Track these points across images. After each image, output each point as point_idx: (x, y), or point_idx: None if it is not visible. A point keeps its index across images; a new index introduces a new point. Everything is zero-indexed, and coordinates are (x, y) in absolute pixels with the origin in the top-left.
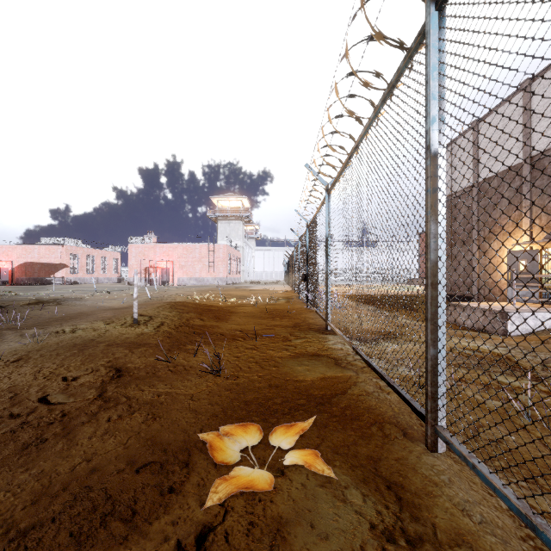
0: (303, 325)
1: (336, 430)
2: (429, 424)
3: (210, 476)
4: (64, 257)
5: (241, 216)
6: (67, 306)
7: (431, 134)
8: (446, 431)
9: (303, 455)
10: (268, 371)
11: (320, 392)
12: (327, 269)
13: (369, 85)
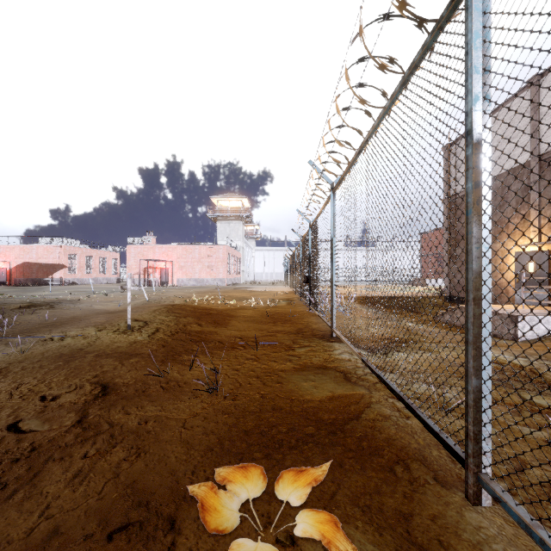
0: (306, 331)
1: (353, 472)
2: (470, 471)
3: (201, 545)
4: (62, 258)
5: (241, 216)
6: (60, 309)
7: (473, 116)
8: (494, 483)
9: (319, 520)
10: (270, 388)
11: (330, 416)
12: (332, 272)
13: (386, 68)
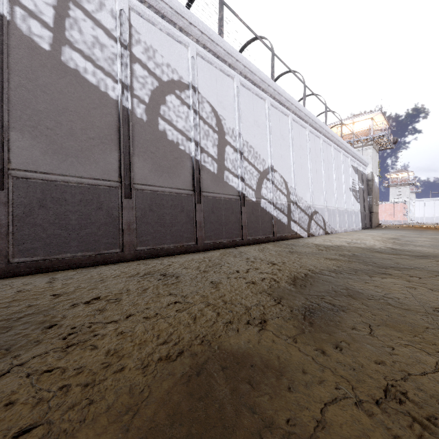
0: None
1: None
2: None
3: None
4: None
5: (408, 183)
6: None
7: None
8: None
9: None
10: None
11: None
12: None
13: None
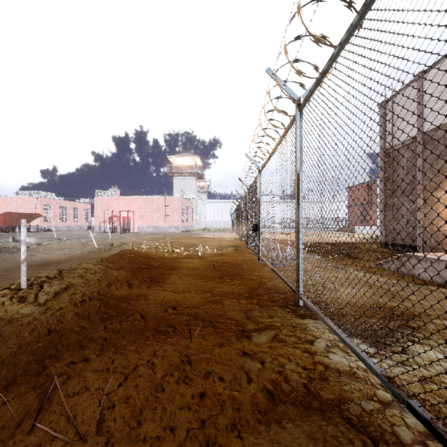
0: (261, 294)
1: None
2: None
3: None
4: (38, 208)
5: (194, 173)
6: None
7: None
8: None
9: None
10: None
11: None
12: (298, 218)
13: None
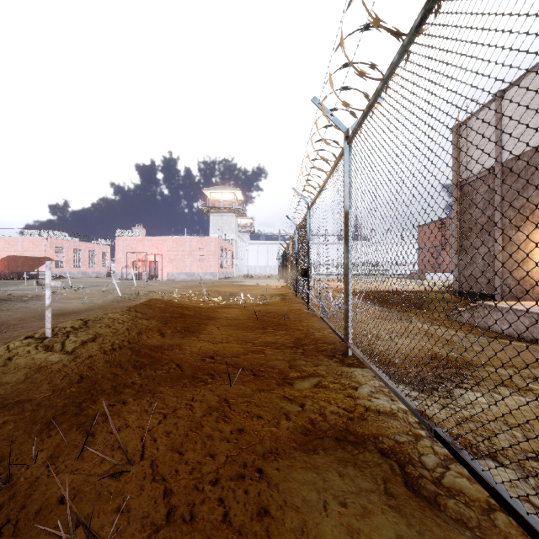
0: (308, 344)
1: None
2: None
3: None
4: (48, 251)
5: (234, 209)
6: None
7: None
8: None
9: None
10: None
11: None
12: (347, 260)
13: None
